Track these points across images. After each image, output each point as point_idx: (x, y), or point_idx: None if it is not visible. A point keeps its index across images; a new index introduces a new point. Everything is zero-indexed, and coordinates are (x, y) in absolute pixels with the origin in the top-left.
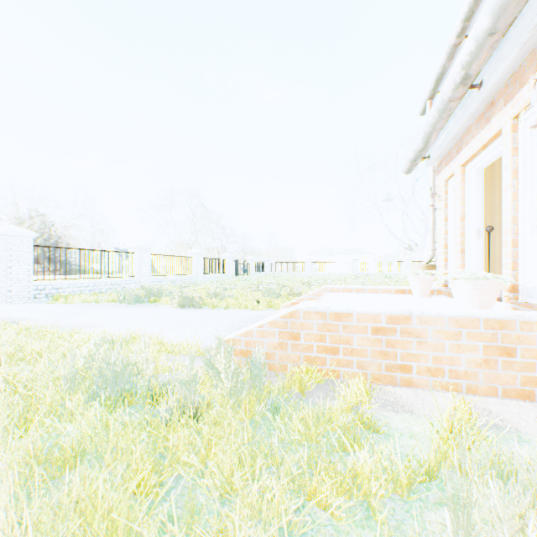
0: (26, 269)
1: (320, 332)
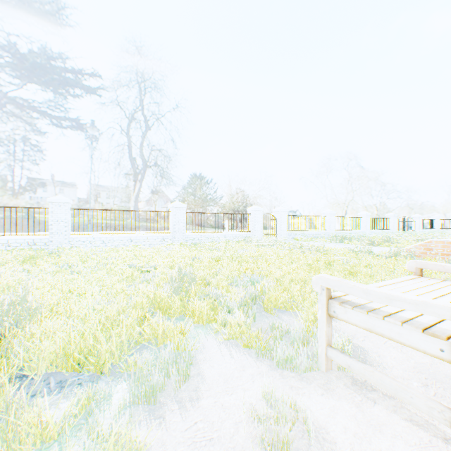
0: (285, 226)
1: (442, 248)
